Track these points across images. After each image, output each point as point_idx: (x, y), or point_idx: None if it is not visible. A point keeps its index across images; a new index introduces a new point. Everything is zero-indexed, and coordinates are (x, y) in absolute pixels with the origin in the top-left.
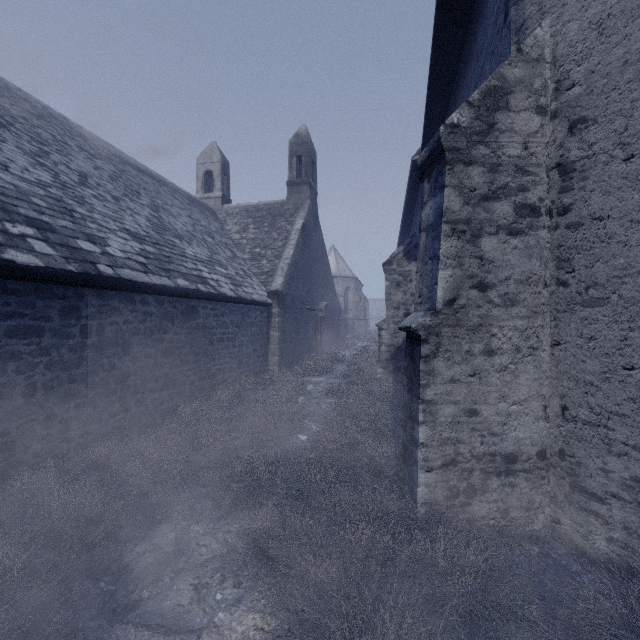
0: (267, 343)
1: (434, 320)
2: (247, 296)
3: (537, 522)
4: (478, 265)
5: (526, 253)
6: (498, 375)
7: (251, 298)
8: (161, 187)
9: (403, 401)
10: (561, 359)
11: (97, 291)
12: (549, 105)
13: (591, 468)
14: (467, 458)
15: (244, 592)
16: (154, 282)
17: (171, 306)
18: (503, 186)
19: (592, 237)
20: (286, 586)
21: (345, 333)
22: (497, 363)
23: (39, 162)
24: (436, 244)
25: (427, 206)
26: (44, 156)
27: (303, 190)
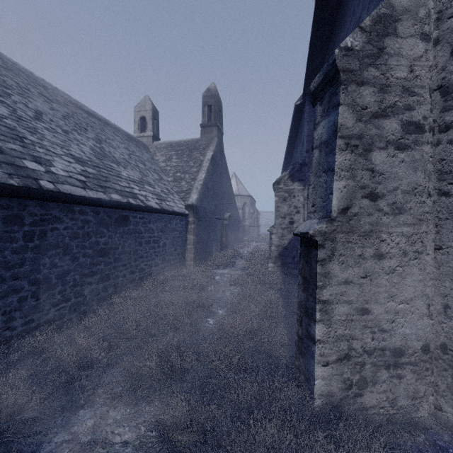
0: (185, 244)
1: (329, 227)
2: (169, 208)
3: (422, 410)
4: (369, 177)
5: (412, 166)
6: (387, 277)
7: (172, 210)
8: (106, 127)
9: (298, 298)
10: (443, 262)
11: (39, 202)
12: (432, 32)
13: None
14: (359, 353)
15: None
16: (90, 196)
17: (106, 215)
18: (391, 105)
19: None
20: None
21: (243, 236)
22: (386, 266)
23: None
24: (330, 158)
25: (320, 126)
26: (5, 96)
27: (212, 130)
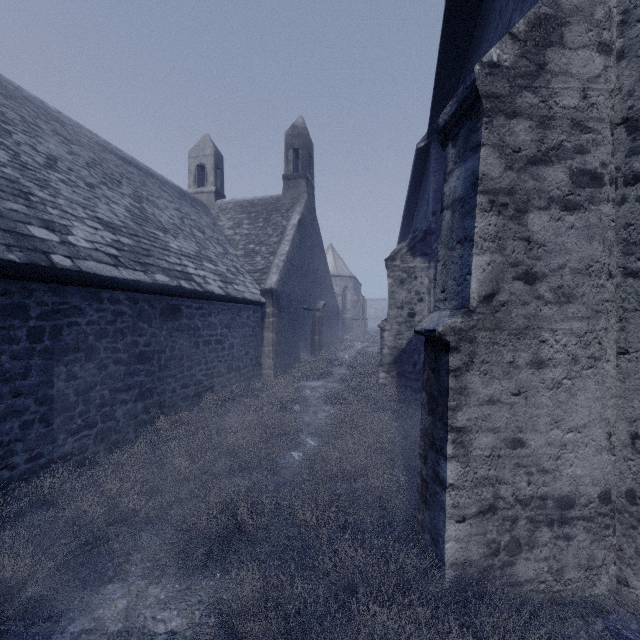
0: (261, 345)
1: (467, 321)
2: (238, 294)
3: (599, 585)
4: (524, 249)
5: (585, 234)
6: (550, 393)
7: (242, 296)
8: (148, 179)
9: (421, 423)
10: (630, 372)
11: (51, 286)
12: (614, 42)
13: None
14: (510, 503)
15: None
16: (125, 277)
17: (148, 305)
18: (556, 146)
19: None
20: None
21: (343, 333)
22: (548, 378)
23: None
24: (468, 222)
25: (453, 176)
26: (4, 134)
27: (300, 184)
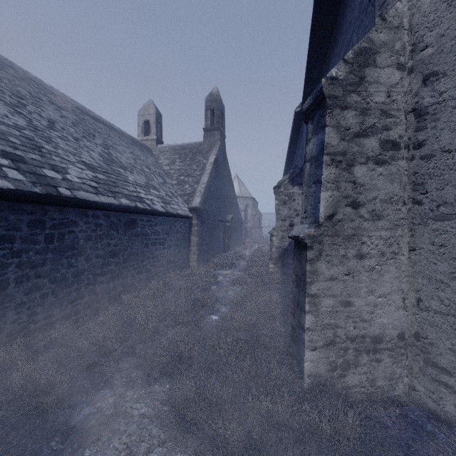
0: (189, 245)
1: (317, 231)
2: (174, 211)
3: (398, 389)
4: (352, 188)
5: (389, 178)
6: (367, 274)
7: (177, 213)
8: (111, 131)
9: (292, 293)
10: (416, 261)
11: (58, 208)
12: (407, 63)
13: (441, 348)
14: (343, 339)
15: (166, 451)
16: (103, 201)
17: (116, 219)
18: (371, 126)
19: (442, 166)
20: (200, 450)
21: (245, 237)
22: (366, 265)
23: (17, 111)
24: (318, 171)
25: (311, 142)
26: (21, 107)
27: (215, 134)
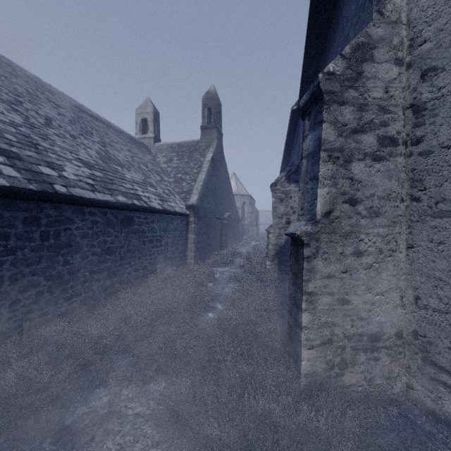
0: (186, 243)
1: (314, 228)
2: (171, 209)
3: (395, 388)
4: (349, 184)
5: (387, 175)
6: (365, 272)
7: (174, 210)
8: (109, 129)
9: (288, 291)
10: (414, 259)
11: (54, 205)
12: (405, 58)
13: (440, 346)
14: (340, 338)
15: None
16: (99, 198)
17: (113, 216)
18: (369, 122)
19: (441, 162)
20: None
21: (242, 235)
22: (364, 262)
23: (13, 108)
24: (315, 168)
25: (308, 138)
26: (18, 104)
27: (212, 132)
